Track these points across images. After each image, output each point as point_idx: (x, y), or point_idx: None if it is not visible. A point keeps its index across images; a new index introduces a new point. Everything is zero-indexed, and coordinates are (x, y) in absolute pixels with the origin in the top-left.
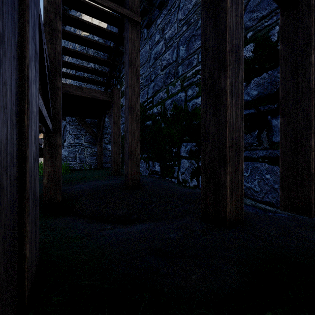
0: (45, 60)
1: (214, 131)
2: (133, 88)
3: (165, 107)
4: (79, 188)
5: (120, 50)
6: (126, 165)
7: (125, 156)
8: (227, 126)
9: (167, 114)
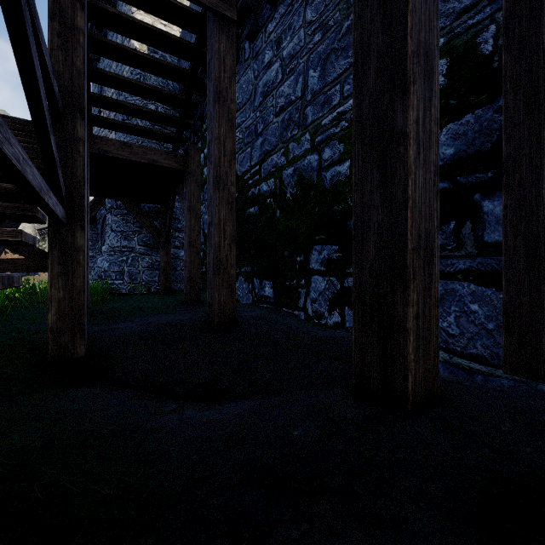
0: (36, 72)
1: (382, 218)
2: (223, 143)
3: (282, 181)
4: (123, 330)
5: (201, 77)
6: (210, 286)
7: (208, 269)
8: (409, 206)
9: (285, 195)
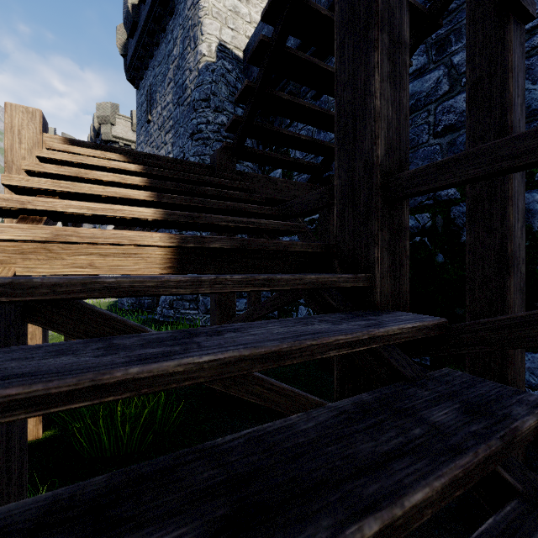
0: None
1: None
2: (516, 202)
3: (451, 219)
4: None
5: None
6: None
7: None
8: None
9: (458, 237)
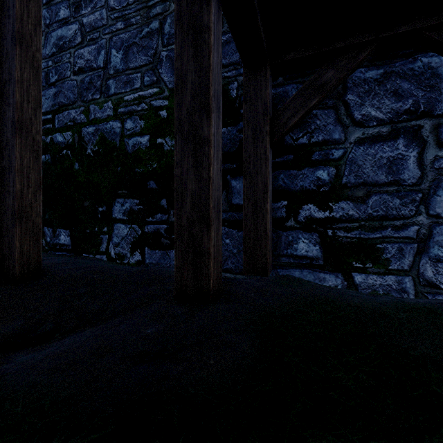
0: None
1: (195, 187)
2: (26, 88)
3: (82, 137)
4: None
5: None
6: (7, 236)
7: (2, 217)
8: (211, 182)
9: (86, 150)
